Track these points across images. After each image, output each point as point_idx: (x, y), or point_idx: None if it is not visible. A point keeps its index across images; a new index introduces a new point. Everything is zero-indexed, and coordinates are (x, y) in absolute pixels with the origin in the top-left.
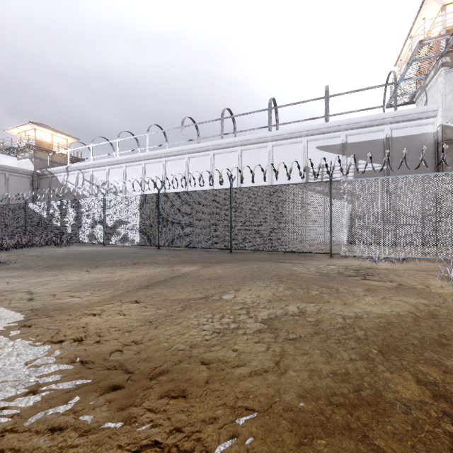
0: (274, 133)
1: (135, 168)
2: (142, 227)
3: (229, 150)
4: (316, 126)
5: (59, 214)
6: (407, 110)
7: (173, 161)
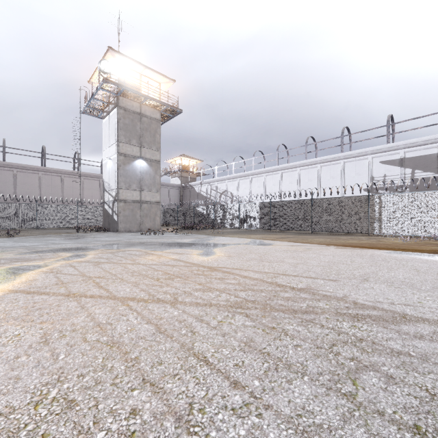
0: (346, 154)
1: (245, 181)
2: (261, 219)
3: (311, 166)
4: (379, 147)
5: (213, 213)
6: None
7: (271, 175)
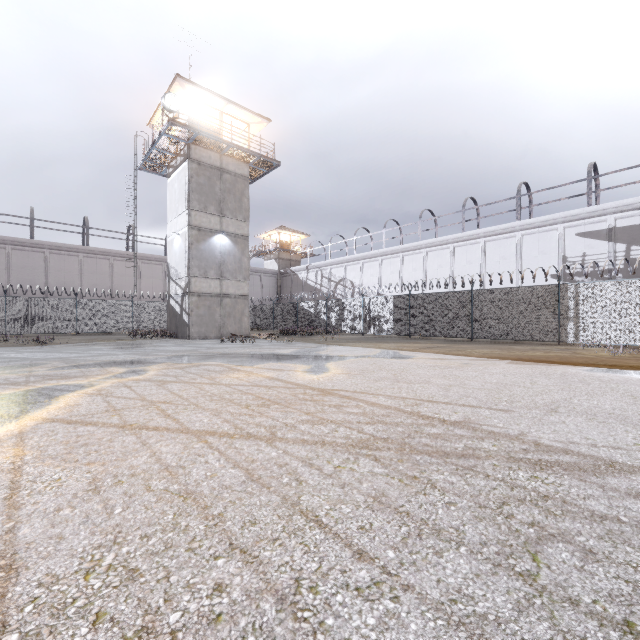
0: (523, 222)
1: (372, 264)
2: (395, 321)
3: (471, 242)
4: (575, 212)
5: (325, 311)
6: None
7: (410, 255)
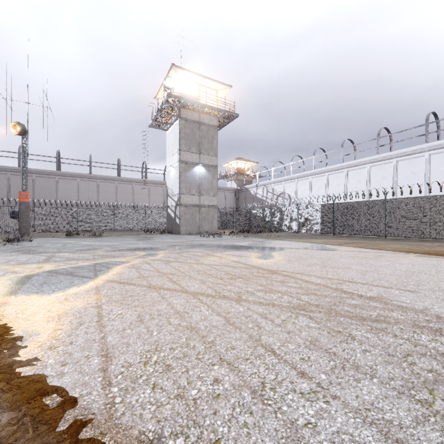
0: (431, 144)
1: (304, 181)
2: (322, 223)
3: (385, 162)
4: None
5: (269, 216)
6: None
7: (334, 174)
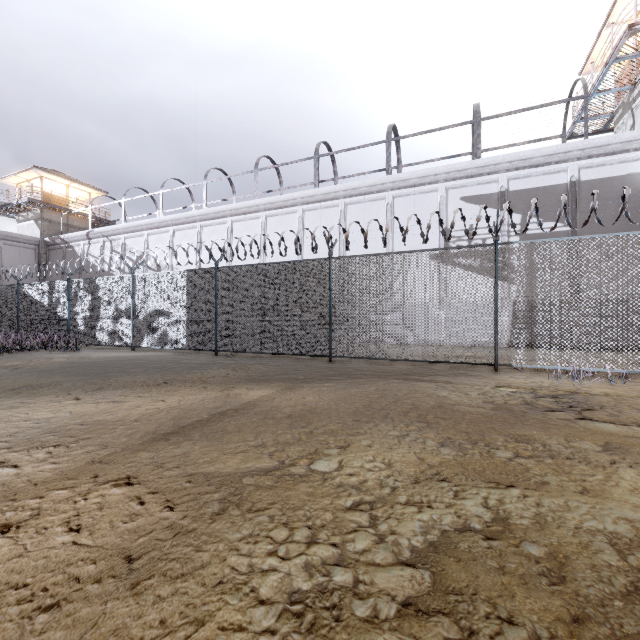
0: (396, 177)
1: (187, 232)
2: (191, 321)
3: (327, 204)
4: (461, 165)
5: (66, 301)
6: (605, 137)
7: (243, 221)
